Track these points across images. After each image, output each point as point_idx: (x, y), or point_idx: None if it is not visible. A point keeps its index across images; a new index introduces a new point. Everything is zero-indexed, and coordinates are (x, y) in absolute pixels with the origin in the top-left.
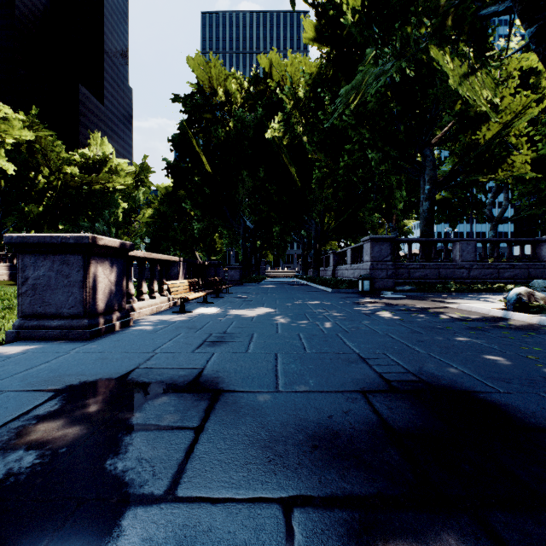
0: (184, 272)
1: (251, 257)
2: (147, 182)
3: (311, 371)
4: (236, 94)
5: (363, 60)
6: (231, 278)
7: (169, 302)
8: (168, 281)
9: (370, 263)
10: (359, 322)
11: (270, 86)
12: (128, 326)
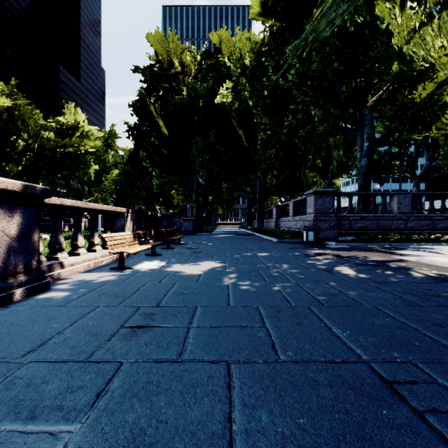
0: (133, 223)
1: (203, 210)
2: (114, 146)
3: (310, 447)
4: (190, 66)
5: (308, 21)
6: (185, 229)
7: (113, 255)
8: (106, 234)
9: (314, 214)
10: (326, 283)
11: (220, 60)
12: (40, 291)
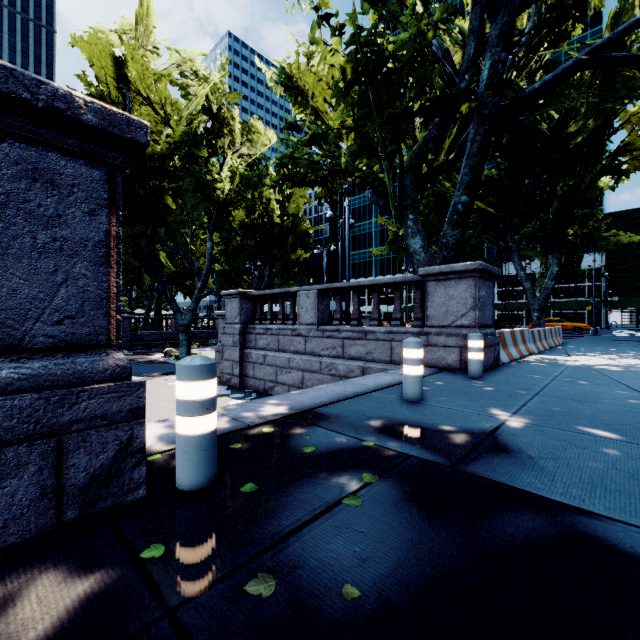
0: None
1: None
2: None
3: None
4: None
5: None
6: None
7: None
8: None
9: None
10: None
11: None
12: None
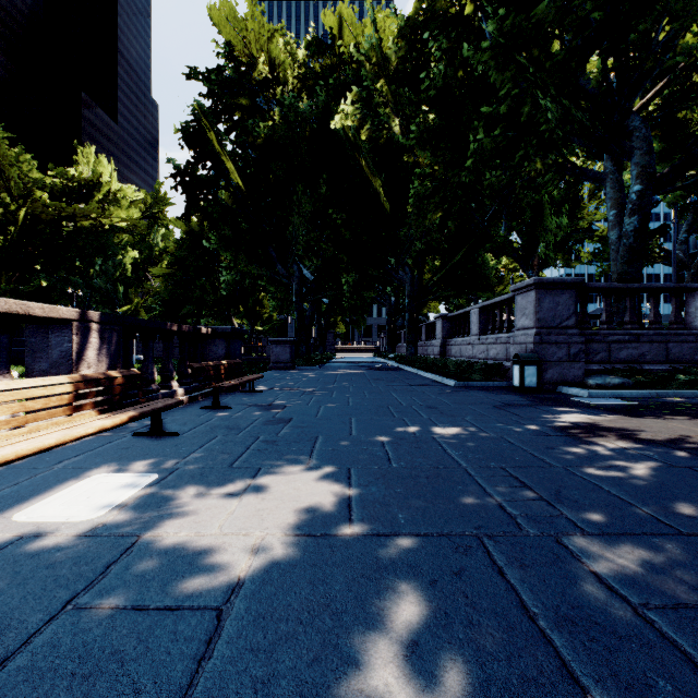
0: (109, 350)
1: (310, 324)
2: (163, 219)
3: None
4: (286, 66)
5: None
6: (277, 358)
7: None
8: None
9: (535, 331)
10: None
11: (341, 58)
12: None
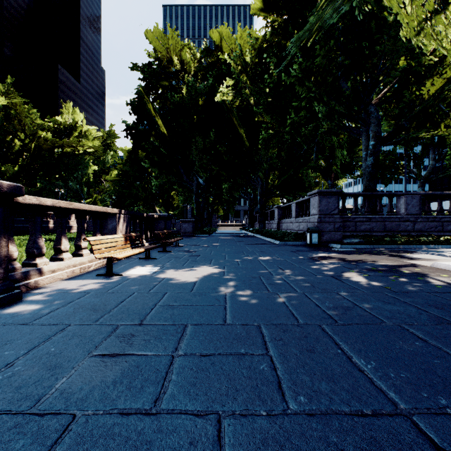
0: (126, 225)
1: (203, 211)
2: (113, 147)
3: None
4: (190, 63)
5: (311, 14)
6: (185, 230)
7: (103, 259)
8: (92, 237)
9: (318, 216)
10: (336, 293)
11: (221, 57)
12: (8, 304)
